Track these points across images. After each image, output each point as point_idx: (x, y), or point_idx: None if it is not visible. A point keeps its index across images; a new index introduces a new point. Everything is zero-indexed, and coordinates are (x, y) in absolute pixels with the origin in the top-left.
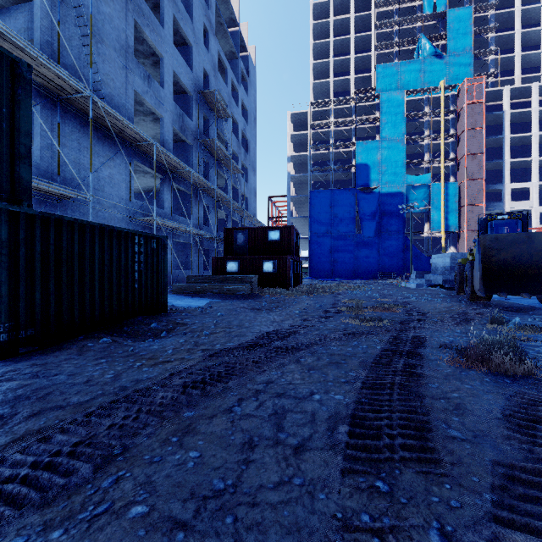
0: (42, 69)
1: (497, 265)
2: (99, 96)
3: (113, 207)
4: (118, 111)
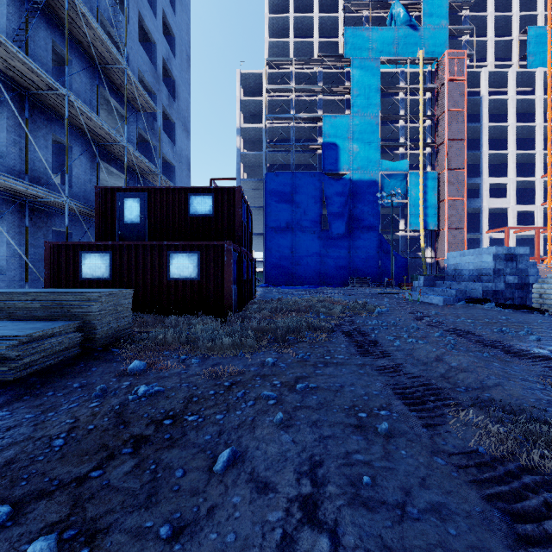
0: None
1: None
2: None
3: None
4: None
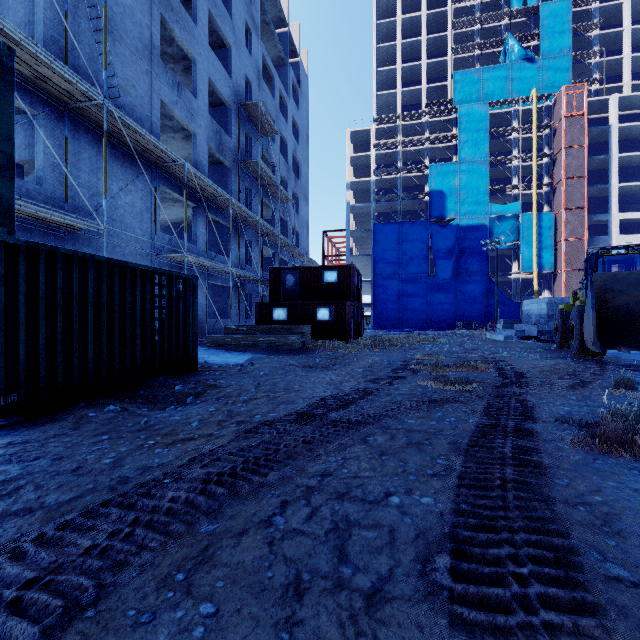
0: (44, 69)
1: (615, 312)
2: (117, 107)
3: (134, 242)
4: (140, 125)
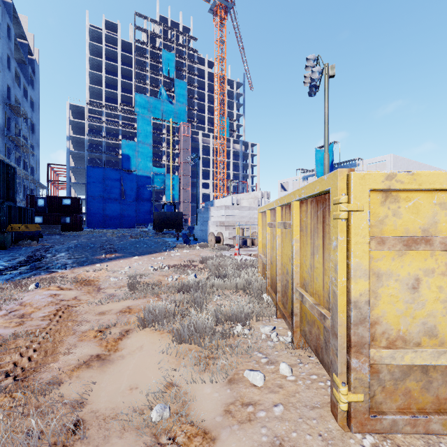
0: None
1: (160, 220)
2: None
3: None
4: None
